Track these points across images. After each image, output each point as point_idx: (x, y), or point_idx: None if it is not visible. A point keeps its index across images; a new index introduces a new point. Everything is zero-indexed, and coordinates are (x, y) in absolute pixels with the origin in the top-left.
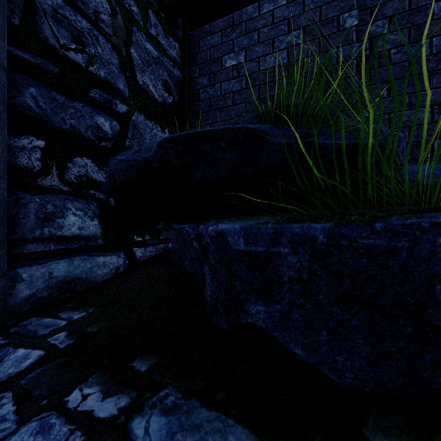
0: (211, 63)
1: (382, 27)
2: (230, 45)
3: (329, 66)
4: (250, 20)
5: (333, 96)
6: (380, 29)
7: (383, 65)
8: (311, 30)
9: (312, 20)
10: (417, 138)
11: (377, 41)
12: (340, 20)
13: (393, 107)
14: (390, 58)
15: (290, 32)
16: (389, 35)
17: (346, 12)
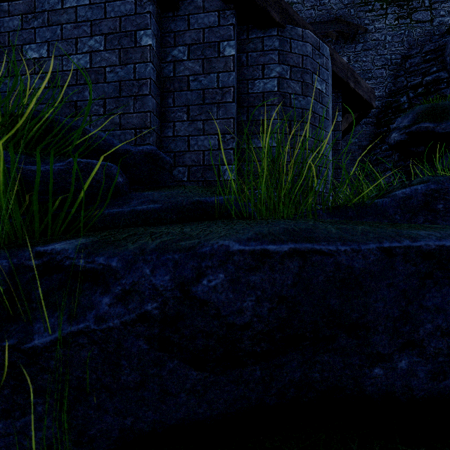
0: (10, 50)
1: (183, 53)
2: (32, 33)
3: (127, 80)
4: (53, 11)
5: (132, 111)
6: (182, 55)
7: (184, 90)
8: (112, 39)
9: (113, 29)
10: (208, 162)
11: (179, 66)
12: (137, 36)
13: (191, 131)
14: (189, 84)
15: (93, 36)
16: (188, 62)
17: (142, 30)
